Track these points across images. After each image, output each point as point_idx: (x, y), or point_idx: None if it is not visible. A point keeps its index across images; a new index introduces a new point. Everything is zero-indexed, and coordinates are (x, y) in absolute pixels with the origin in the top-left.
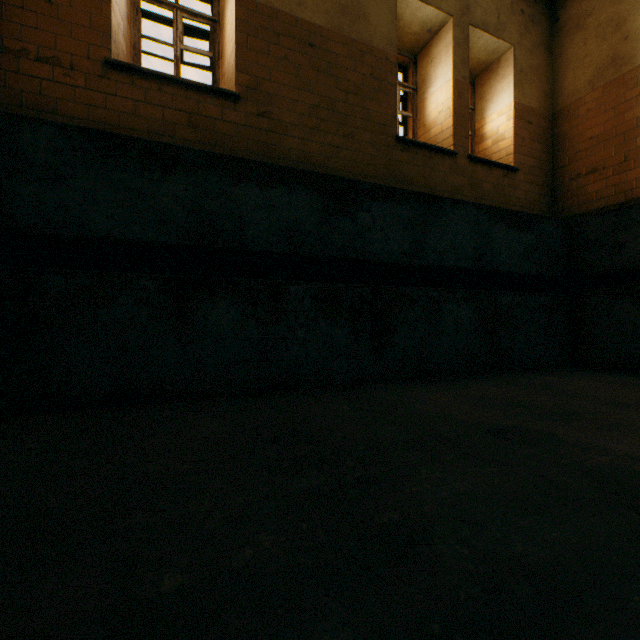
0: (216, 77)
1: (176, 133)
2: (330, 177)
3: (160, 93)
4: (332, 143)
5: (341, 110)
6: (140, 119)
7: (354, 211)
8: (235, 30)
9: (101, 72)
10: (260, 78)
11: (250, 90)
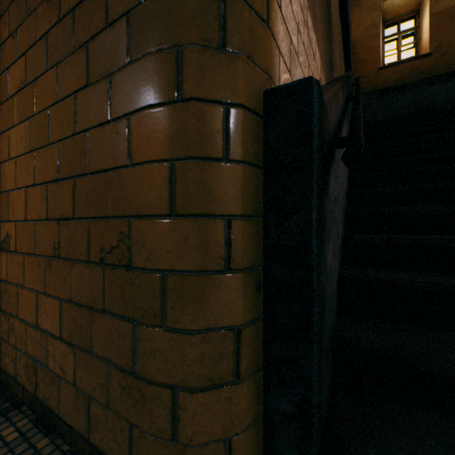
0: (416, 50)
1: (402, 80)
2: None
3: (396, 69)
4: None
5: None
6: (389, 81)
7: None
8: (428, 29)
9: (376, 73)
10: (441, 41)
11: (436, 48)
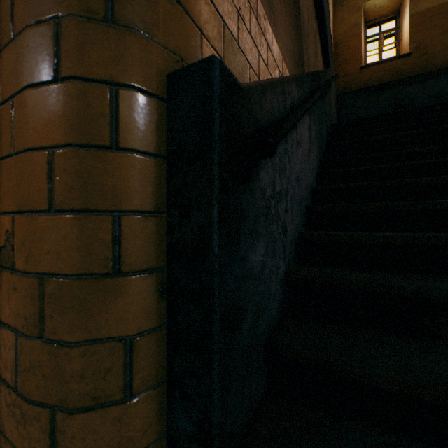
0: (397, 50)
1: (383, 79)
2: None
3: (378, 69)
4: None
5: None
6: (371, 80)
7: None
8: (408, 29)
9: (359, 72)
10: (420, 41)
11: (415, 48)
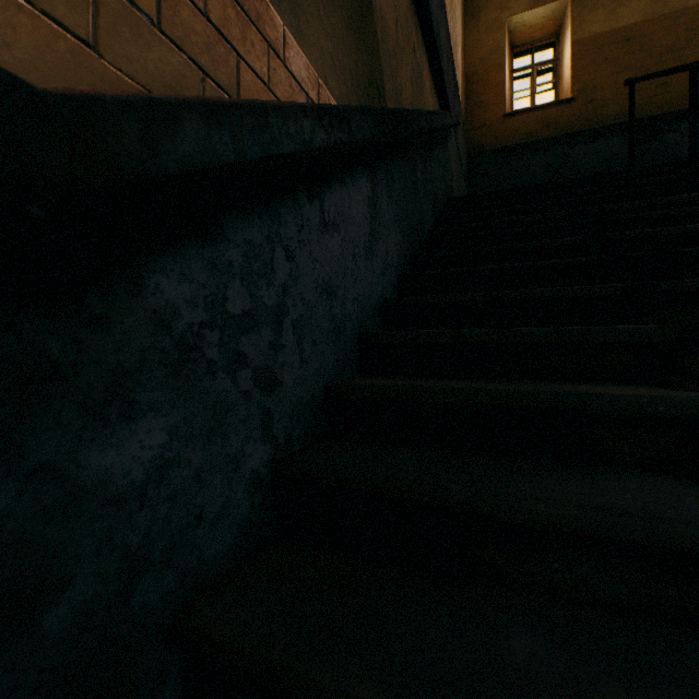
0: (556, 93)
1: (536, 135)
2: (639, 120)
3: (528, 119)
4: (645, 97)
5: (653, 70)
6: (518, 136)
7: (661, 136)
8: (570, 63)
9: (501, 122)
10: (587, 82)
11: (580, 92)
